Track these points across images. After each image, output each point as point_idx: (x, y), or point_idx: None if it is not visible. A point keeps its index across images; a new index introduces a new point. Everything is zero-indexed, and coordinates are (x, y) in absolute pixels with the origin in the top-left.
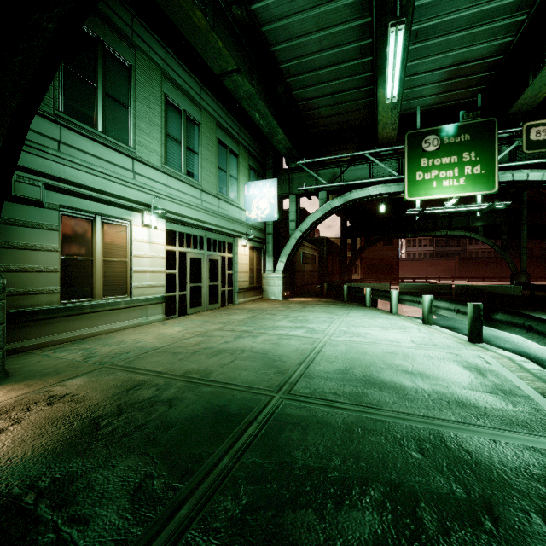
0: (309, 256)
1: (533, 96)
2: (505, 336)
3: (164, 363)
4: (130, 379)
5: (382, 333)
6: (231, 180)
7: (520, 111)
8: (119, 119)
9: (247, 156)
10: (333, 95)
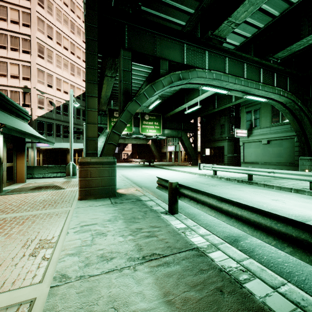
0: None
1: None
2: None
3: None
4: None
5: None
6: None
7: None
8: None
9: None
10: None
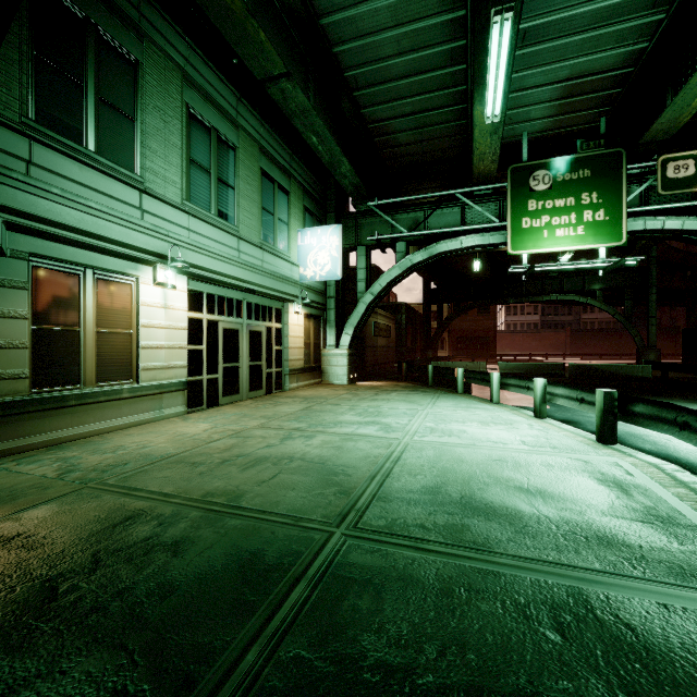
0: (383, 327)
1: (672, 120)
2: (642, 433)
3: (176, 480)
4: (121, 506)
5: (482, 430)
6: (280, 225)
7: (655, 140)
8: (121, 136)
9: (302, 194)
10: (414, 116)
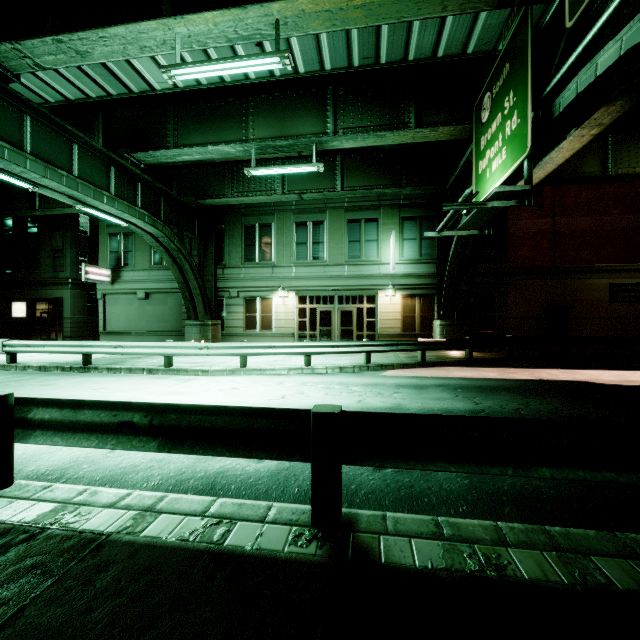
0: None
1: None
2: (285, 379)
3: None
4: None
5: (271, 360)
6: (367, 244)
7: None
8: (267, 252)
9: (398, 211)
10: None
